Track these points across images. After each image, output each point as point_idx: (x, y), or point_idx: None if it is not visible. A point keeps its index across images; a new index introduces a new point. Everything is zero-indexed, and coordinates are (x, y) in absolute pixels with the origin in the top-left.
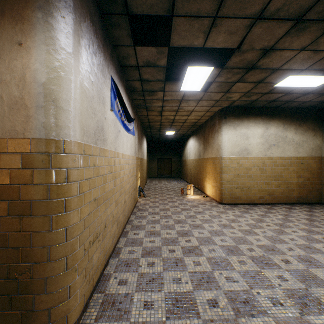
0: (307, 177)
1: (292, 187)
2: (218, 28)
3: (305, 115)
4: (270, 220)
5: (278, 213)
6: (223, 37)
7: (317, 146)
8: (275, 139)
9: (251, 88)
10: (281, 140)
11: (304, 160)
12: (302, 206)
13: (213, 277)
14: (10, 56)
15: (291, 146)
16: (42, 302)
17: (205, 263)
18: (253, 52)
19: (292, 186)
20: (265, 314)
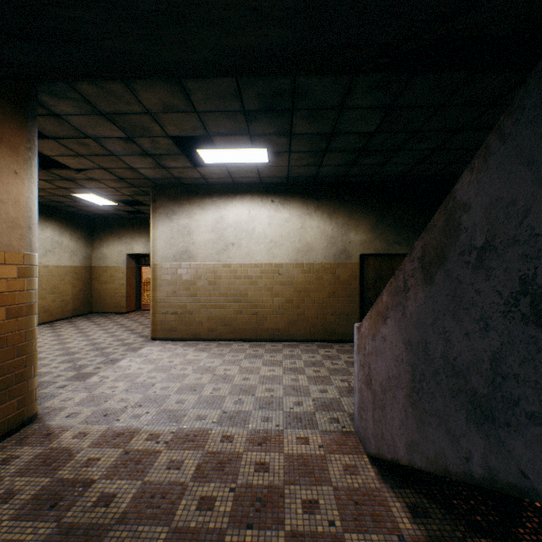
0: (82, 288)
1: (69, 300)
2: (77, 158)
3: (80, 221)
4: (68, 332)
5: (67, 327)
6: (73, 162)
7: (89, 255)
8: (52, 244)
9: (50, 188)
10: (59, 246)
11: (79, 270)
12: (80, 318)
13: (81, 364)
14: (9, 180)
15: (68, 253)
16: (33, 384)
17: (63, 364)
18: (83, 175)
19: (69, 298)
20: (124, 358)
